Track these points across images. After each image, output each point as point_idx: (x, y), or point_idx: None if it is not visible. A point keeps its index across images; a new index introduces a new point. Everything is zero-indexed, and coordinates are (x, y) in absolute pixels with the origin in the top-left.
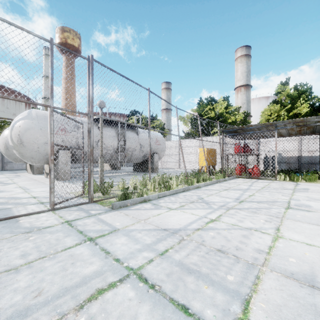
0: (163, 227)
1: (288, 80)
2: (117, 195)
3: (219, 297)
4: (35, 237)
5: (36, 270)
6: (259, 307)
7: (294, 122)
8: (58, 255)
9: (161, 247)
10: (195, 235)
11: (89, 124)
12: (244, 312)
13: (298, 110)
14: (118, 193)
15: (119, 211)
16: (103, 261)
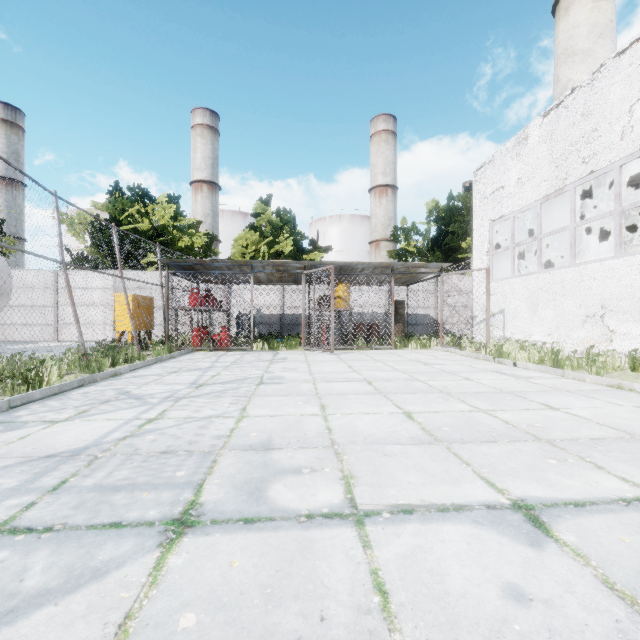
0: (45, 454)
1: (270, 199)
2: None
3: (165, 495)
4: None
5: None
6: (213, 484)
7: (274, 265)
8: None
9: (49, 481)
10: (121, 446)
11: None
12: (196, 494)
13: (281, 247)
14: None
15: None
16: None
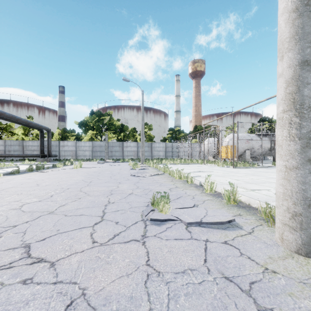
0: None
1: None
2: None
3: None
4: None
5: None
6: None
7: None
8: None
9: None
10: None
11: None
12: None
13: None
14: None
15: None
16: None
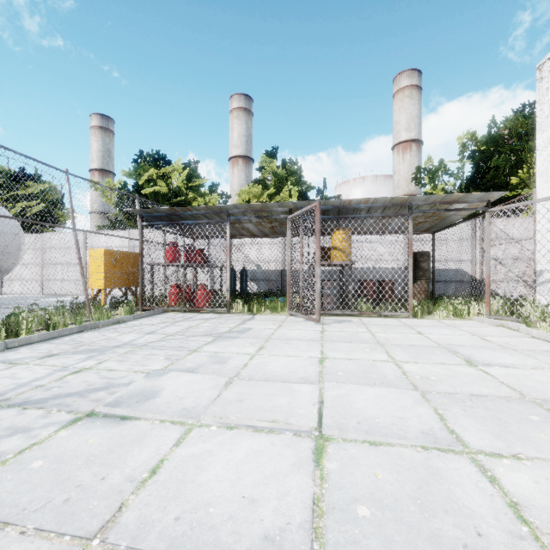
0: None
1: (275, 151)
2: None
3: None
4: None
5: None
6: None
7: (253, 210)
8: None
9: None
10: None
11: None
12: None
13: (283, 198)
14: None
15: None
16: None
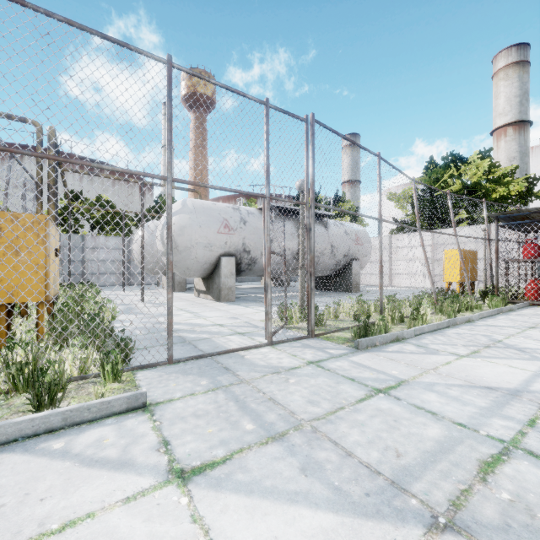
0: (482, 384)
1: None
2: (352, 327)
3: None
4: (295, 380)
5: (355, 424)
6: None
7: None
8: (359, 407)
9: (515, 414)
10: None
11: (308, 218)
12: None
13: None
14: (334, 324)
15: (372, 352)
16: (440, 424)
